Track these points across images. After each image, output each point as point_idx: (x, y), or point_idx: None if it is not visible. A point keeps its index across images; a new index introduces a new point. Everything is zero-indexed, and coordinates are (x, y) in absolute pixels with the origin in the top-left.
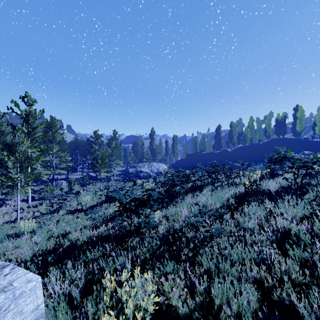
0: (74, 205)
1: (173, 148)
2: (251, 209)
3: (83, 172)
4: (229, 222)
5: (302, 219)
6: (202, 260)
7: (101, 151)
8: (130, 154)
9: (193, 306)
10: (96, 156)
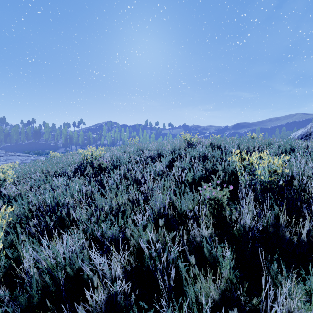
0: None
1: None
2: None
3: None
4: None
5: None
6: None
7: None
8: None
9: None
10: None
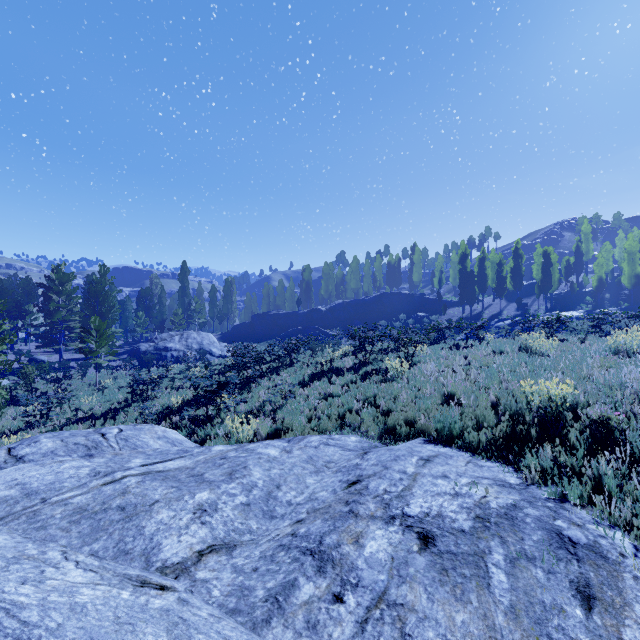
0: (69, 412)
1: (226, 303)
2: (320, 383)
3: (19, 355)
4: (301, 394)
5: (346, 384)
6: (280, 412)
7: (73, 308)
8: (138, 314)
9: (275, 426)
10: (59, 320)
